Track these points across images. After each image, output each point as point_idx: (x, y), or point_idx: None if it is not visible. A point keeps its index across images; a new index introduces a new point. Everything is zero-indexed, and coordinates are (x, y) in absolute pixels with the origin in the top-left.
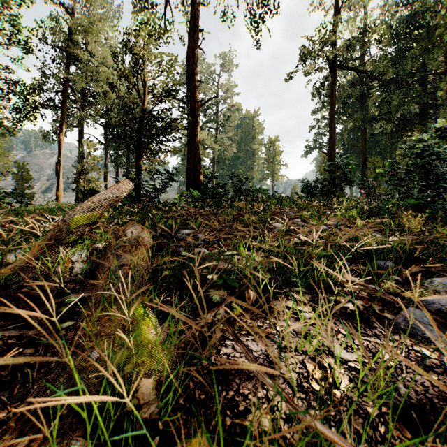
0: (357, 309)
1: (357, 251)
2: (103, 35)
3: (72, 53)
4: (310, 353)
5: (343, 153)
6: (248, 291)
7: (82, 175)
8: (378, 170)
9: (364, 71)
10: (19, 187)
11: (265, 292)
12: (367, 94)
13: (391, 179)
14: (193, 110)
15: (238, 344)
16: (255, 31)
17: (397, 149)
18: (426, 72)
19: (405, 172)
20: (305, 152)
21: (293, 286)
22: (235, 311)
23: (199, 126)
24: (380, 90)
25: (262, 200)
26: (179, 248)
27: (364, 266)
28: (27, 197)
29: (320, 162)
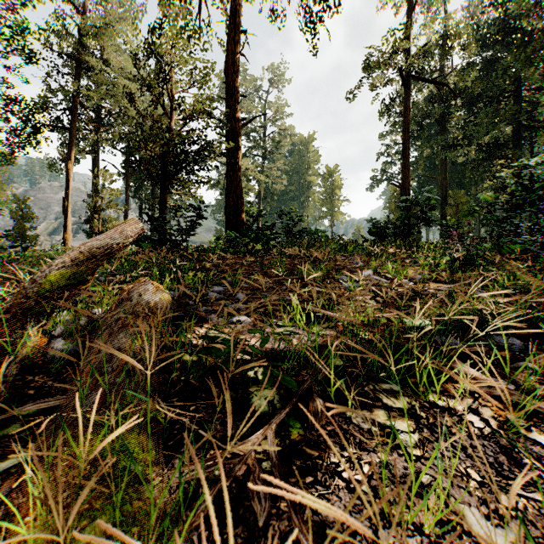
0: (486, 425)
1: (463, 322)
2: (122, 39)
3: (83, 61)
4: (429, 530)
5: (418, 186)
6: (312, 397)
7: (95, 213)
8: (469, 206)
9: (446, 84)
10: (18, 228)
11: (336, 391)
12: (448, 114)
13: (488, 219)
14: (234, 131)
15: (303, 540)
16: (310, 34)
17: (484, 182)
18: (520, 86)
19: (506, 209)
20: (371, 185)
21: (378, 381)
22: (291, 433)
23: (241, 152)
24: (463, 109)
25: (321, 244)
26: (210, 315)
27: (481, 346)
28: (29, 240)
29: (390, 197)
